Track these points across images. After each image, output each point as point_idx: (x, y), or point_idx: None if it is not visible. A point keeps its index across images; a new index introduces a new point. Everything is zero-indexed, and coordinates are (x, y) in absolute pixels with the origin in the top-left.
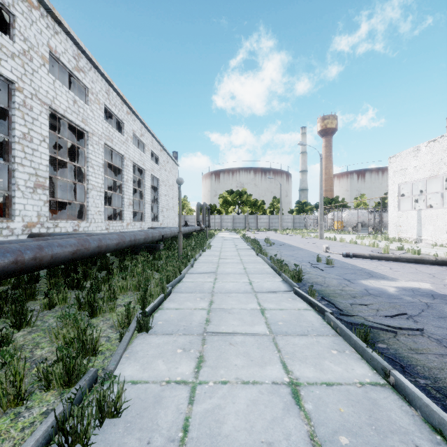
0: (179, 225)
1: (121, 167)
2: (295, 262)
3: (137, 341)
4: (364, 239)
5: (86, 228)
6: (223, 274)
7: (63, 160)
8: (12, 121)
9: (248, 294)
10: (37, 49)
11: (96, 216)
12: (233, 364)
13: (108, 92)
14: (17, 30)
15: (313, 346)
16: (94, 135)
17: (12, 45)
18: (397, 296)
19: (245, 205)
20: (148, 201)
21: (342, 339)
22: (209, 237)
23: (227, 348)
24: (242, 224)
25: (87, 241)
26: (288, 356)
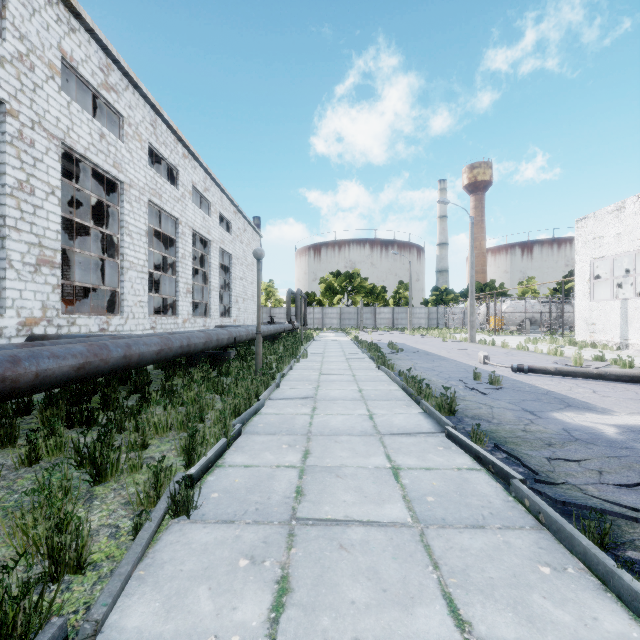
0: (258, 323)
1: (174, 236)
2: (439, 381)
3: (166, 538)
4: (537, 343)
5: (121, 327)
6: (326, 400)
7: (84, 223)
8: (0, 162)
9: (369, 437)
10: (41, 52)
11: (135, 308)
12: (348, 599)
13: (154, 124)
14: (8, 21)
15: (501, 555)
16: (133, 187)
17: None
18: (623, 443)
19: (358, 294)
20: (215, 287)
21: (553, 538)
22: (305, 340)
23: (335, 558)
24: (354, 321)
25: (105, 348)
26: (455, 580)
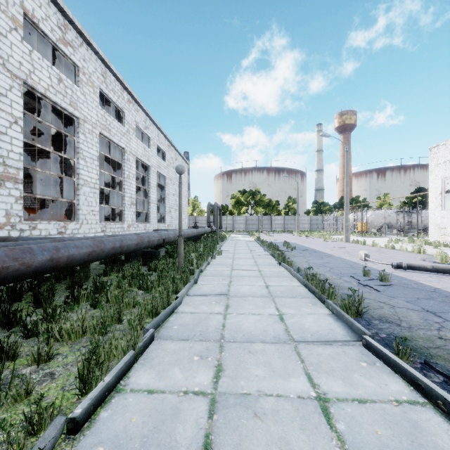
0: (180, 227)
1: (121, 161)
2: (333, 277)
3: None
4: (398, 243)
5: (76, 230)
6: (237, 296)
7: (45, 149)
8: None
9: (283, 346)
10: (5, 8)
11: (88, 216)
12: None
13: (105, 75)
14: None
15: None
16: (86, 122)
17: None
18: None
19: (258, 206)
20: (153, 200)
21: None
22: (220, 240)
23: None
24: (255, 226)
25: (29, 251)
26: None
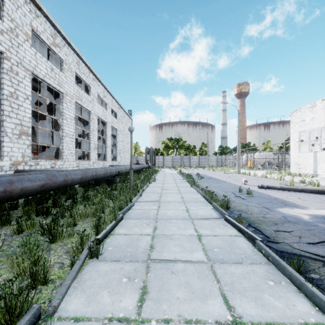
0: (131, 164)
1: (88, 120)
2: (222, 193)
3: (87, 269)
4: (271, 174)
5: (61, 166)
6: (165, 202)
7: (43, 114)
8: (1, 83)
9: (186, 220)
10: (22, 28)
11: (68, 156)
12: (175, 296)
13: (78, 63)
14: (5, 12)
15: (250, 276)
16: (67, 95)
17: (1, 24)
18: (312, 223)
19: (181, 149)
20: (109, 145)
21: (275, 268)
22: (154, 173)
23: (169, 278)
24: (179, 163)
25: (55, 176)
26: (227, 288)
